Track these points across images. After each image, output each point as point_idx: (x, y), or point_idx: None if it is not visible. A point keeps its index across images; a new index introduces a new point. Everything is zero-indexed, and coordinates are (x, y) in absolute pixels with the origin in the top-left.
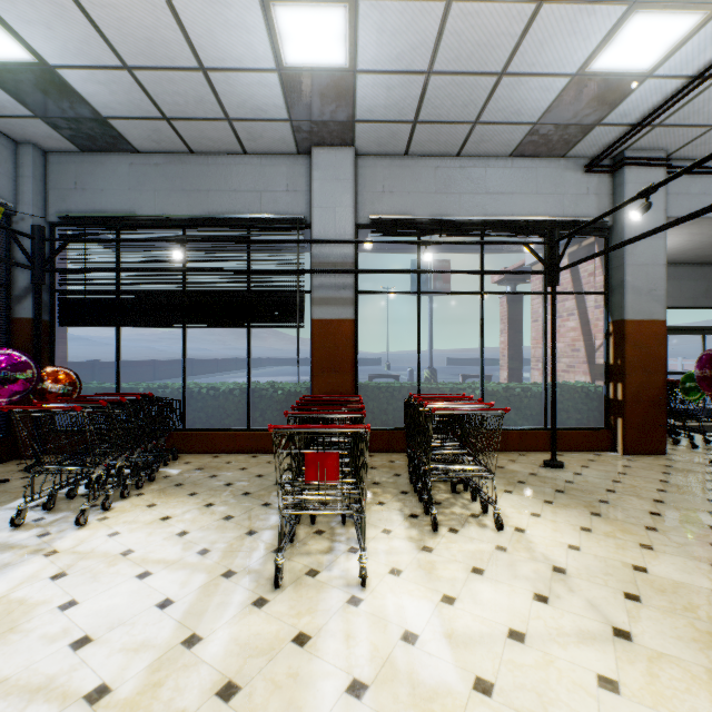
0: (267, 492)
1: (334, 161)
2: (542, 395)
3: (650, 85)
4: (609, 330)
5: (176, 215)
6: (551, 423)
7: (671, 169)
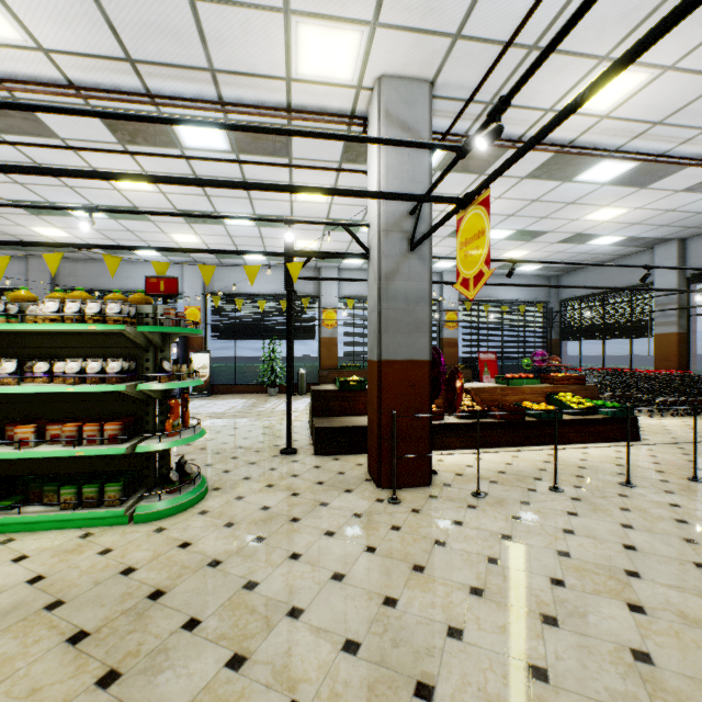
0: None
1: (665, 250)
2: None
3: None
4: None
5: (597, 292)
6: None
7: None
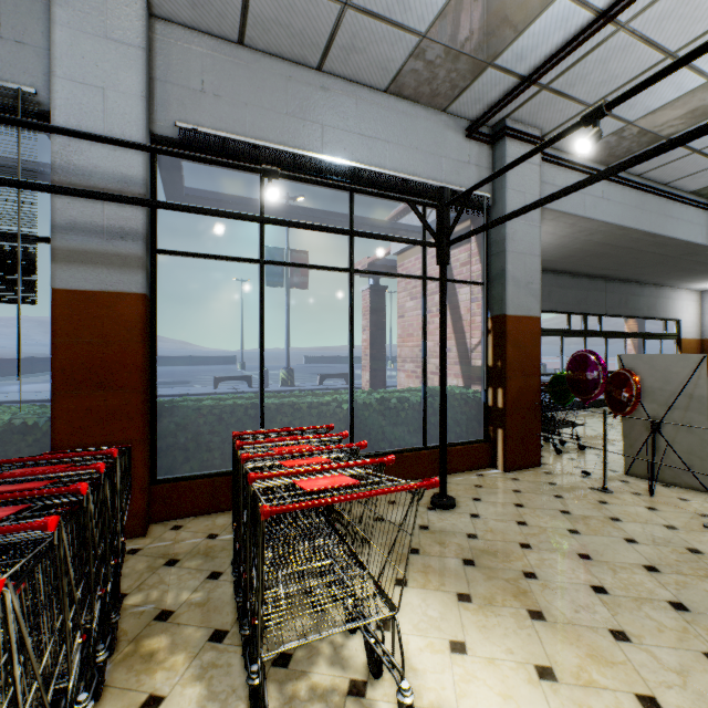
0: None
1: (102, 3)
2: (421, 406)
3: (559, 9)
4: (487, 327)
5: None
6: (440, 447)
7: (541, 155)
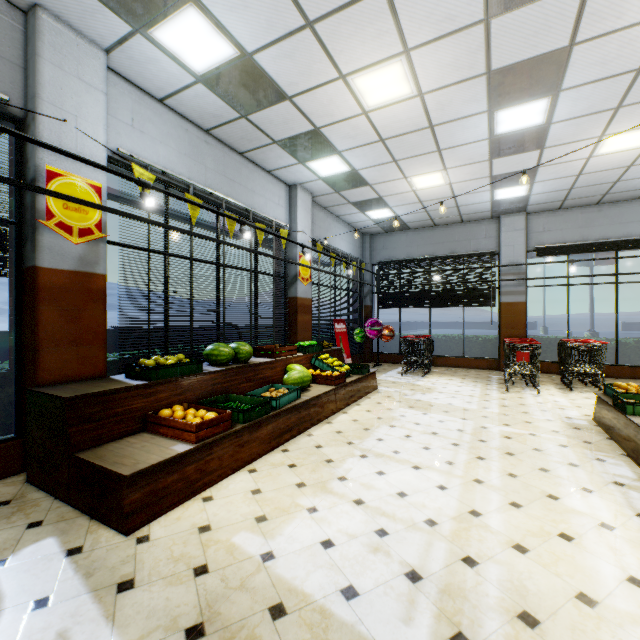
0: (485, 378)
1: (513, 221)
2: None
3: None
4: None
5: (428, 256)
6: None
7: None
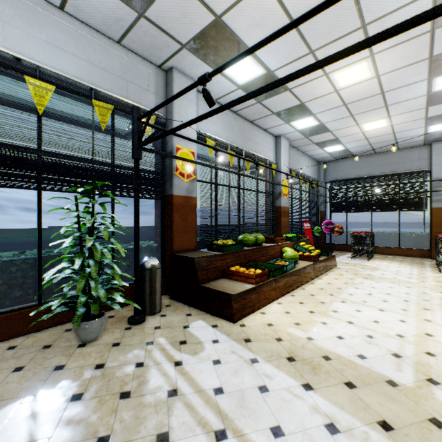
0: (419, 263)
1: None
2: None
3: None
4: None
5: (370, 175)
6: None
7: None
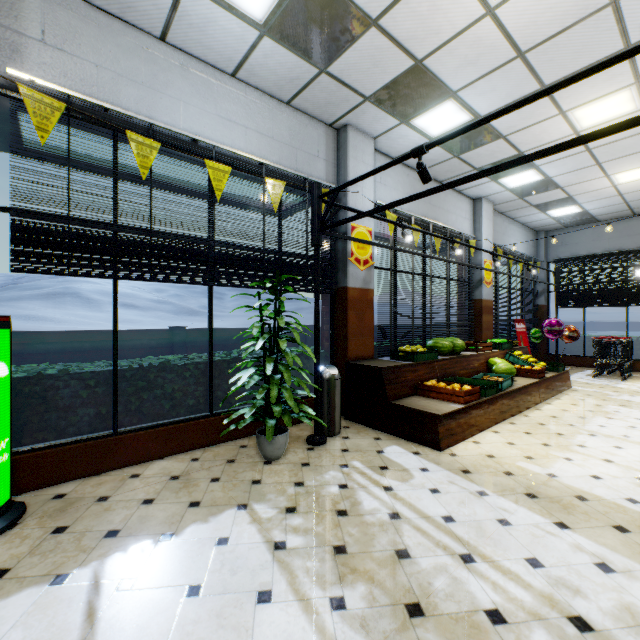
0: None
1: None
2: None
3: None
4: None
5: (624, 250)
6: None
7: None
